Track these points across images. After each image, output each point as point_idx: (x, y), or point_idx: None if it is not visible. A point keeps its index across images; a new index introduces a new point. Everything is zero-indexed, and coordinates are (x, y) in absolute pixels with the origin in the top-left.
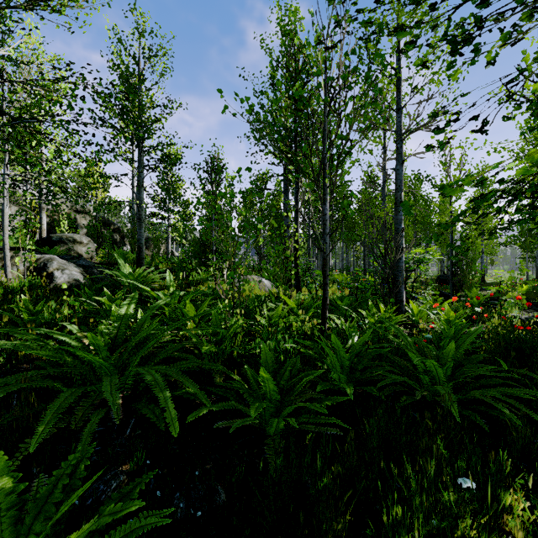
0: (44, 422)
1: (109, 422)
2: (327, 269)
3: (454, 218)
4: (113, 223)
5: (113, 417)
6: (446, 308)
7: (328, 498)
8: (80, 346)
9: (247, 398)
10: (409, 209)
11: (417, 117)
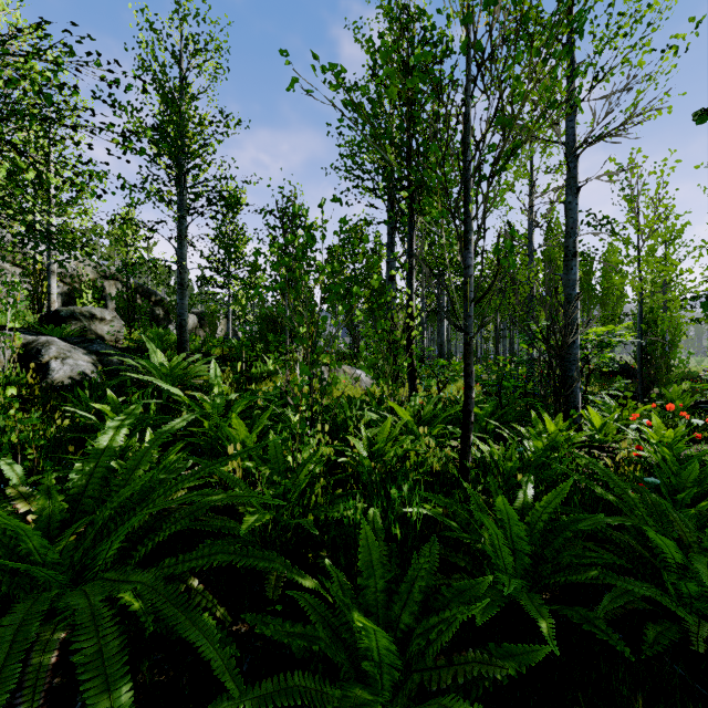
0: None
1: None
2: (471, 361)
3: None
4: (155, 293)
5: None
6: (655, 423)
7: None
8: None
9: None
10: None
11: (606, 115)
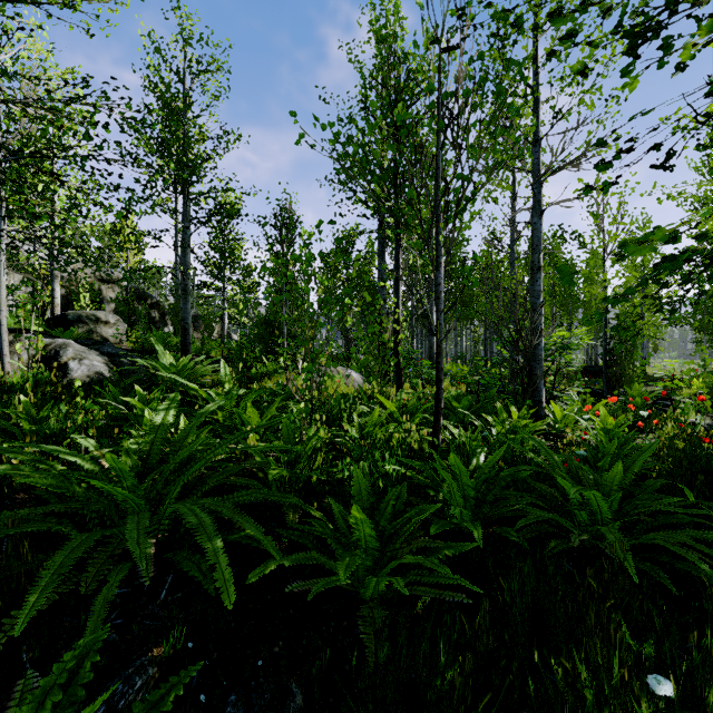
0: (37, 588)
1: (137, 580)
2: (441, 360)
3: (630, 290)
4: (151, 295)
5: (141, 575)
6: (602, 413)
7: (458, 712)
8: (97, 470)
9: (332, 545)
10: (571, 277)
11: (562, 151)
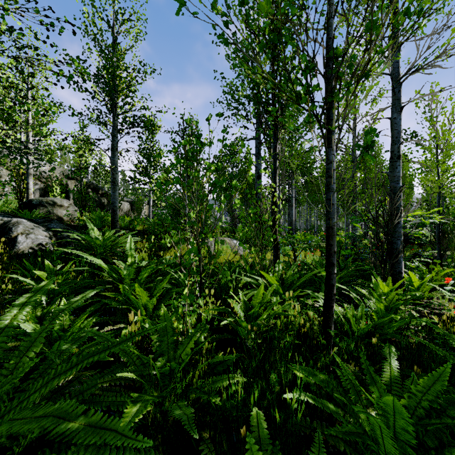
0: None
1: None
2: (333, 242)
3: None
4: (101, 188)
5: None
6: None
7: None
8: None
9: None
10: None
11: (427, 48)
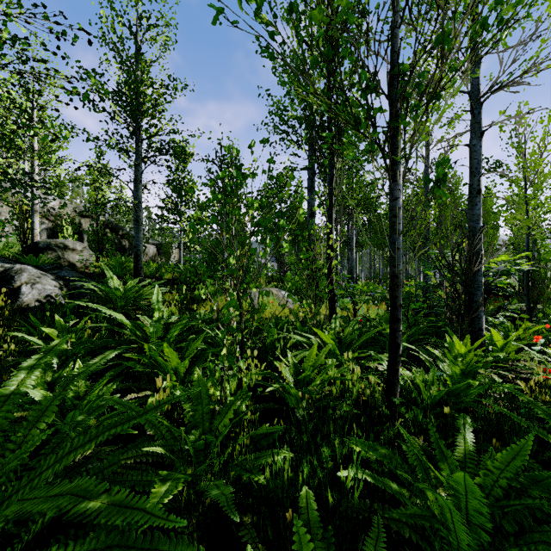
0: None
1: None
2: (399, 294)
3: None
4: (122, 228)
5: None
6: None
7: None
8: None
9: None
10: None
11: (512, 62)
